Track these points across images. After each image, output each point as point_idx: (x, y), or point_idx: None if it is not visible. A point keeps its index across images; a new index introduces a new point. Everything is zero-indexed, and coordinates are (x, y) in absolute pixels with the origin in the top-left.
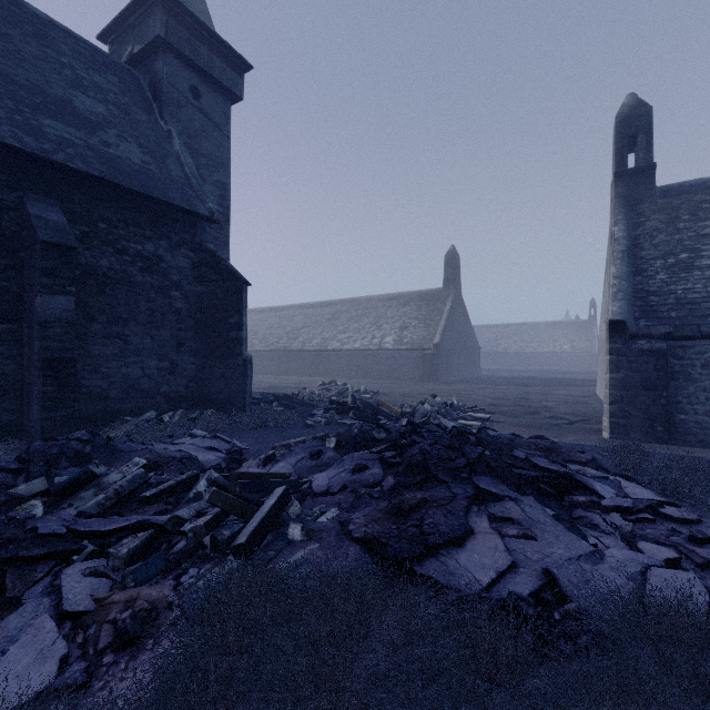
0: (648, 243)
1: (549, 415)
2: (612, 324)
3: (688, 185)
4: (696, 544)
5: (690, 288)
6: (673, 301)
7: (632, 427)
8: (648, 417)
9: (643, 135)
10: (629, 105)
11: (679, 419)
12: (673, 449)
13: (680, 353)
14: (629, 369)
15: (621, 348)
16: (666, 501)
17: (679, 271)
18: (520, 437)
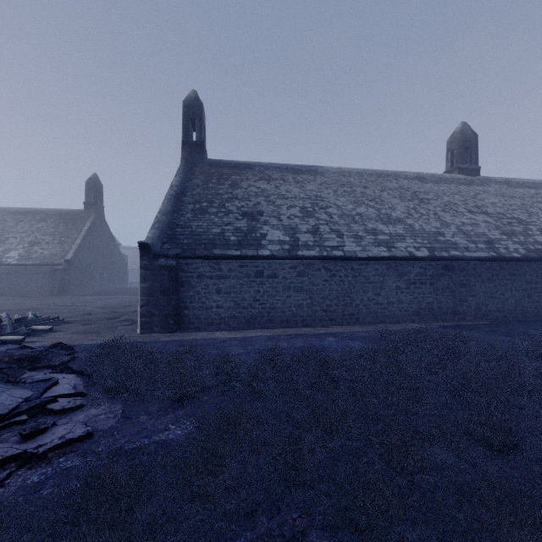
0: (190, 193)
1: (125, 318)
2: (141, 245)
3: (222, 162)
4: (24, 440)
5: (200, 225)
6: (189, 232)
7: (155, 323)
8: (164, 315)
9: (198, 121)
10: (191, 97)
11: (185, 314)
12: (174, 336)
13: (186, 268)
14: (153, 280)
15: (148, 264)
16: (74, 393)
17: (199, 213)
18: (31, 348)
